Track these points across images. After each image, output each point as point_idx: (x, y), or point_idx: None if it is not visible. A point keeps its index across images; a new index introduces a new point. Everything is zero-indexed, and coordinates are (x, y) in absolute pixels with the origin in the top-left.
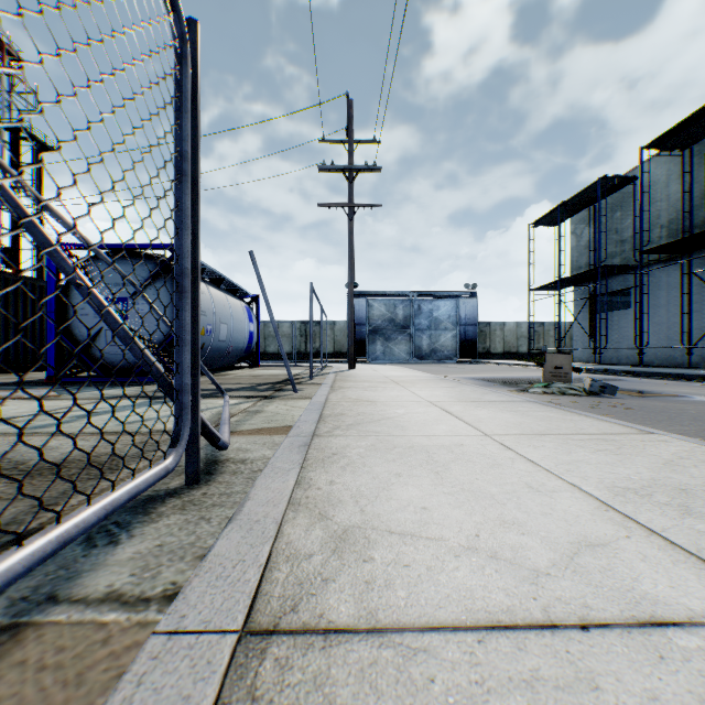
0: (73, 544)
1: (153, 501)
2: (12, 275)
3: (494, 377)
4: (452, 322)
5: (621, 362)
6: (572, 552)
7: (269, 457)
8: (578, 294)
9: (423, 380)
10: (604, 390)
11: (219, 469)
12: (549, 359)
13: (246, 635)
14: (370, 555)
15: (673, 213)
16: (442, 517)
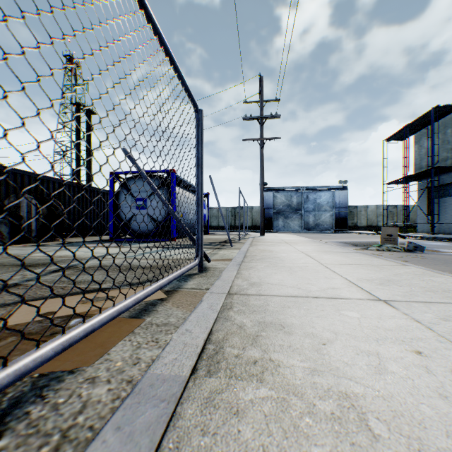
0: (175, 281)
1: (190, 275)
2: (88, 187)
3: (352, 241)
4: (329, 206)
5: (451, 233)
6: (325, 289)
7: (225, 267)
8: (420, 186)
9: (303, 242)
10: (416, 249)
11: (208, 269)
12: (383, 230)
13: (229, 294)
14: (261, 286)
15: None
16: (287, 282)
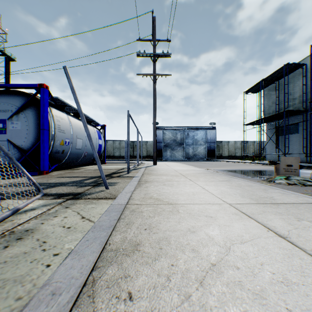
0: None
1: None
2: None
3: (235, 169)
4: (203, 141)
5: None
6: None
7: None
8: (268, 127)
9: (201, 173)
10: None
11: None
12: (282, 160)
13: None
14: None
15: None
16: None
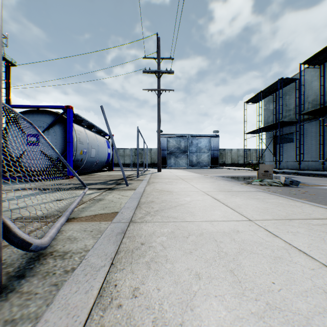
0: None
1: None
2: None
3: (230, 175)
4: (207, 149)
5: (289, 168)
6: None
7: (88, 249)
8: (267, 135)
9: (196, 178)
10: (292, 183)
11: (36, 268)
12: (261, 167)
13: None
14: None
15: (314, 96)
16: None
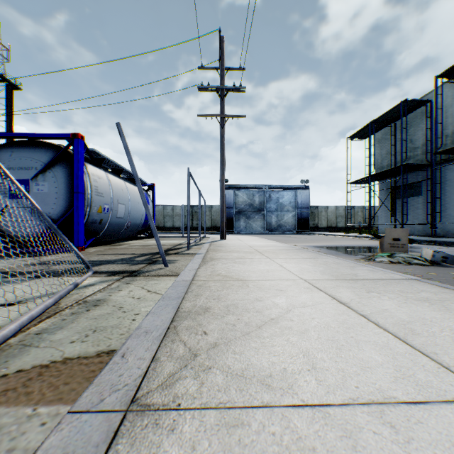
0: None
1: None
2: None
3: (331, 245)
4: (292, 206)
5: (414, 234)
6: None
7: None
8: (382, 186)
9: (282, 250)
10: (445, 260)
11: None
12: (387, 232)
13: None
14: None
15: None
16: None
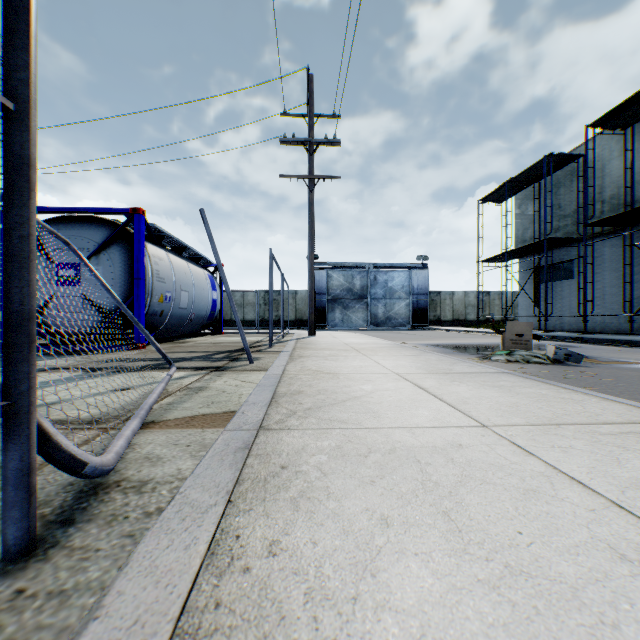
0: None
1: None
2: None
3: (449, 343)
4: (405, 291)
5: (564, 329)
6: None
7: (184, 476)
8: (523, 266)
9: (384, 348)
10: (569, 358)
11: (92, 509)
12: (509, 326)
13: None
14: None
15: (614, 188)
16: None
